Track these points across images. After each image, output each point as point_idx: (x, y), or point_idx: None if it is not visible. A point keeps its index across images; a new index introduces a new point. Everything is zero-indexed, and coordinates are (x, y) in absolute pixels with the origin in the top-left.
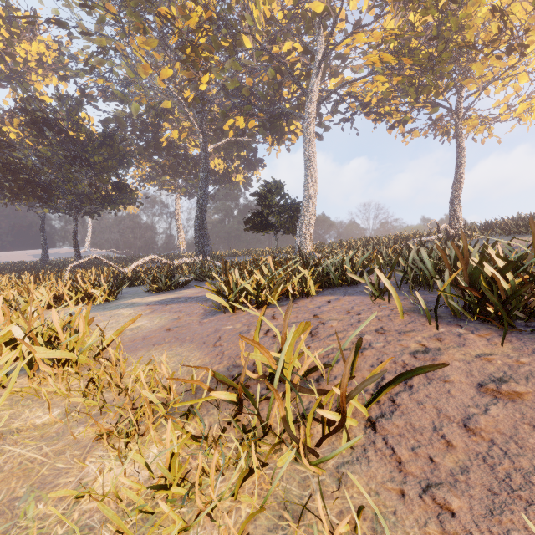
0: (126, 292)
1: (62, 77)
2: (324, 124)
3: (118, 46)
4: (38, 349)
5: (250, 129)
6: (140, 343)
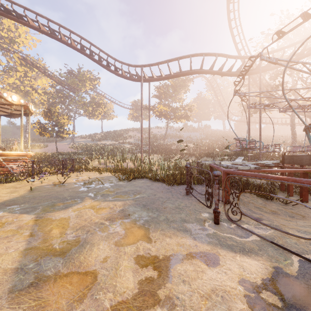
0: None
1: None
2: None
3: None
4: None
5: None
6: None
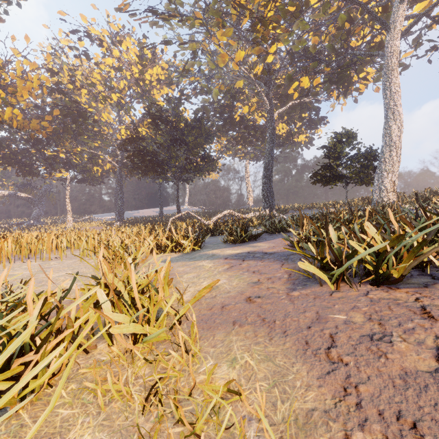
0: (208, 242)
1: (169, 84)
2: (402, 63)
3: (203, 46)
4: (115, 316)
5: (314, 87)
6: (218, 314)
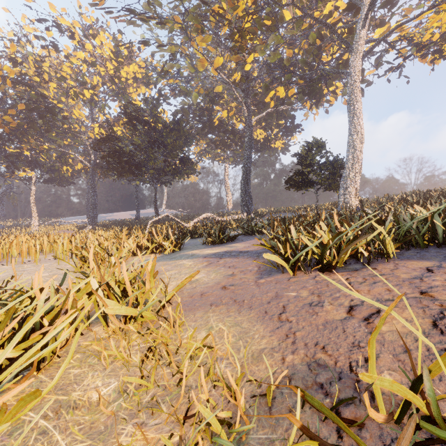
0: (188, 244)
1: (147, 84)
2: (366, 80)
3: (183, 50)
4: (110, 302)
5: (289, 97)
6: (198, 300)
